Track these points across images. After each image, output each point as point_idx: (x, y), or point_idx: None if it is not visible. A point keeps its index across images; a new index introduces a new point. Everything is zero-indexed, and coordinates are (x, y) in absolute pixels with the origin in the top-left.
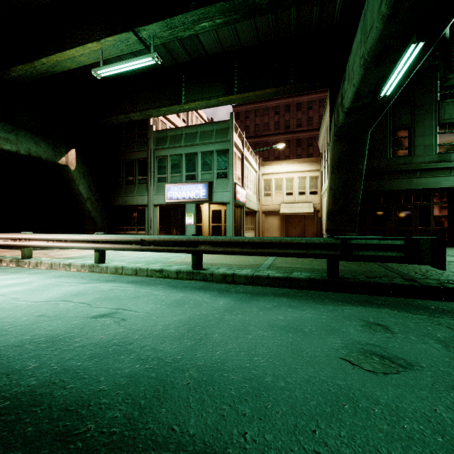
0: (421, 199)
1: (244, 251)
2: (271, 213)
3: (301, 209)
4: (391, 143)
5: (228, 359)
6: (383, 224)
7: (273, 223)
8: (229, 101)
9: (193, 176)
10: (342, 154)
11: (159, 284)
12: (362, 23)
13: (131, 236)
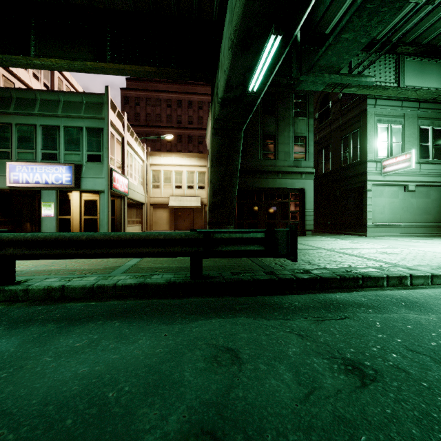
0: (283, 197)
1: (80, 253)
2: (160, 205)
3: (190, 203)
4: (261, 146)
5: None
6: (256, 217)
7: (162, 216)
8: (100, 69)
9: (53, 156)
10: (220, 148)
11: None
12: (229, 2)
13: None
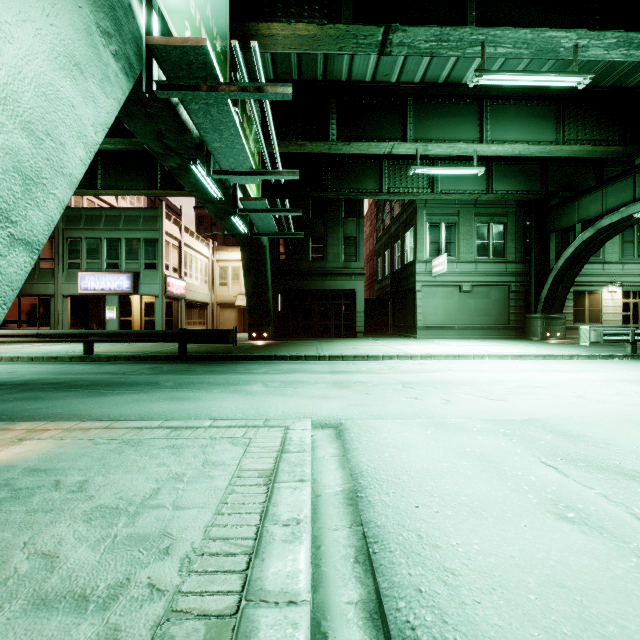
0: (336, 298)
1: (124, 340)
2: (228, 305)
3: None
4: (310, 249)
5: (72, 375)
6: (310, 319)
7: (230, 317)
8: (153, 193)
9: (116, 265)
10: (248, 261)
11: (52, 363)
12: None
13: (27, 331)
